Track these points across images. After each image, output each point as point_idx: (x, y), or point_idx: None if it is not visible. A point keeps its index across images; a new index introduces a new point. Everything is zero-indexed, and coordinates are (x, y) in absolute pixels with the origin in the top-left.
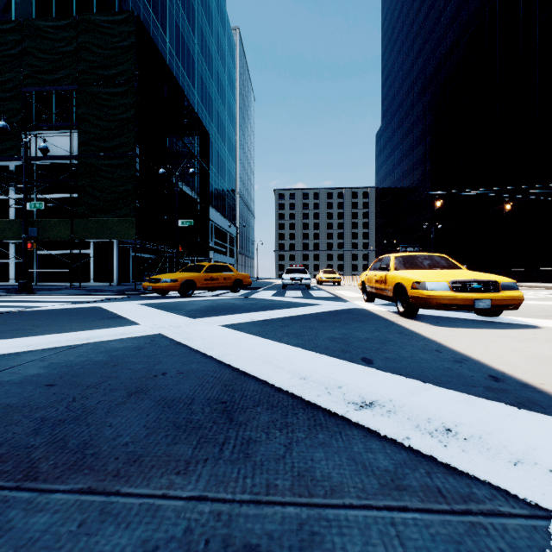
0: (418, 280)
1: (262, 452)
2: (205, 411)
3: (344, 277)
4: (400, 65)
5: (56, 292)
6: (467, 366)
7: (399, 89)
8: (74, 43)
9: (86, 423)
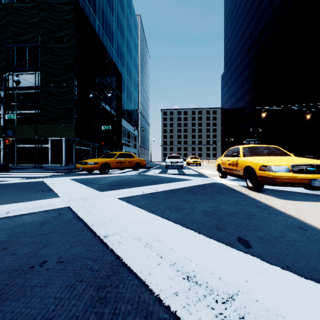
0: (265, 164)
1: None
2: None
3: (203, 160)
4: (235, 35)
5: (24, 170)
6: None
7: (235, 49)
8: (37, 17)
9: None
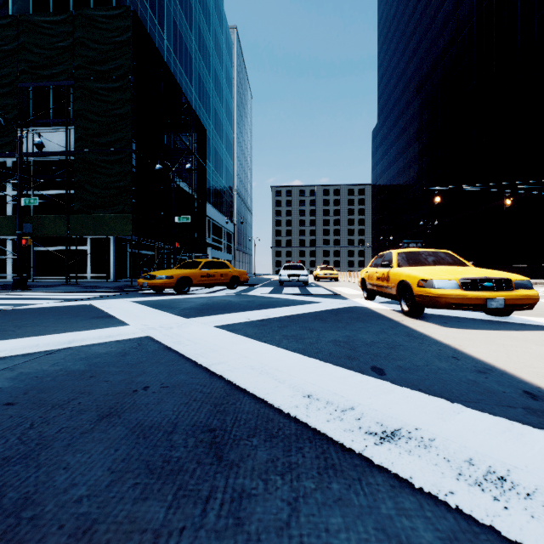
0: (425, 278)
1: (259, 515)
2: (188, 444)
3: (341, 273)
4: (396, 63)
5: (51, 289)
6: (493, 377)
7: (395, 86)
8: (70, 38)
9: (37, 462)
